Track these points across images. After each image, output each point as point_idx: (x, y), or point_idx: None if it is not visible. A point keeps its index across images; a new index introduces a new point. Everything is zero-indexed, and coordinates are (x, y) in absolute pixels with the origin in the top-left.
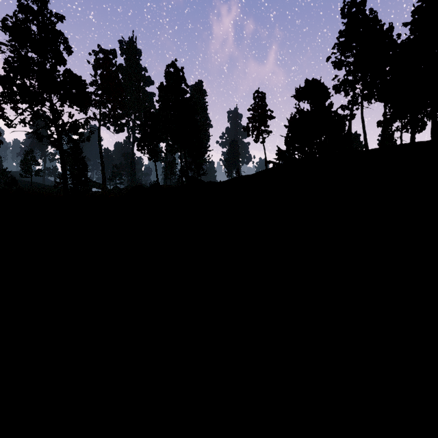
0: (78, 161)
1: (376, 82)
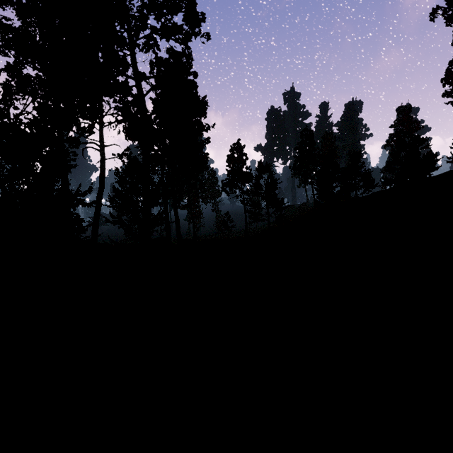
0: None
1: None
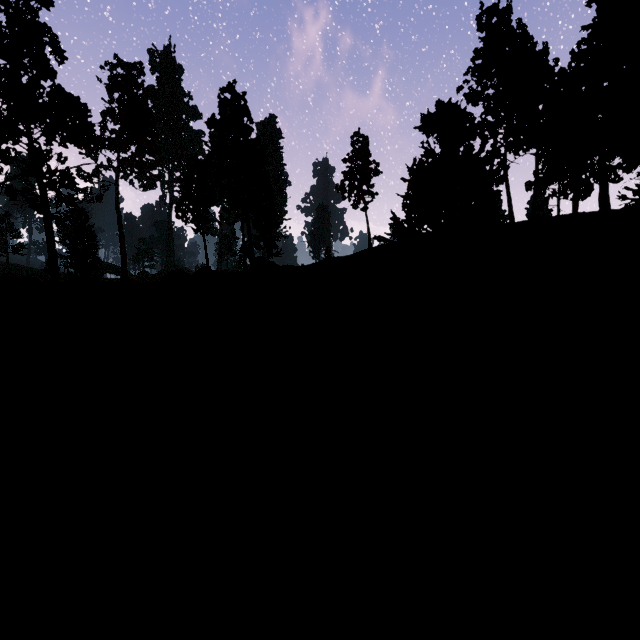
0: (81, 231)
1: (525, 126)
